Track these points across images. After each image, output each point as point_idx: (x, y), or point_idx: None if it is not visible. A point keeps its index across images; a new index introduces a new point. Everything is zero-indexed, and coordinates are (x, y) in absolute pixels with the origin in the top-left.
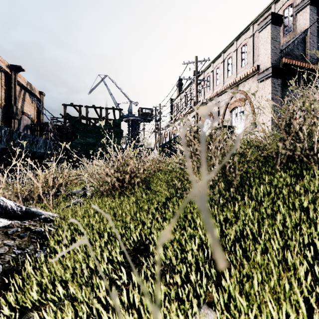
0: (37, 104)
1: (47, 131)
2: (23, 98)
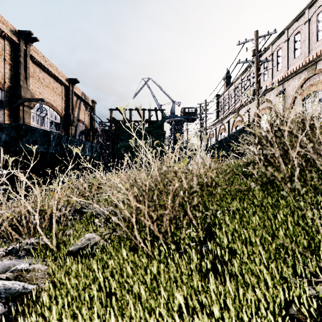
0: (89, 112)
1: (98, 135)
2: (79, 107)
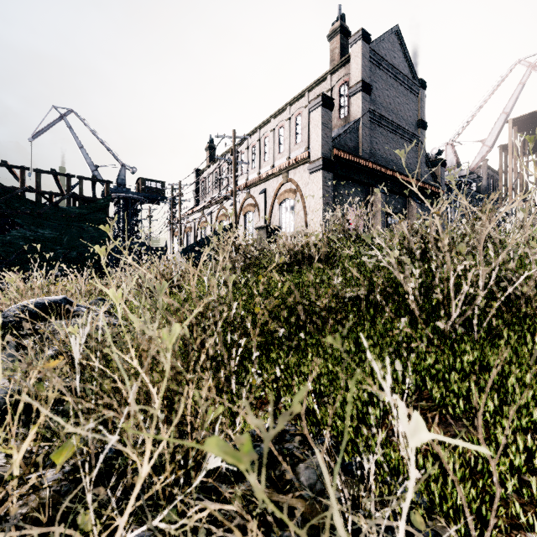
0: None
1: None
2: None
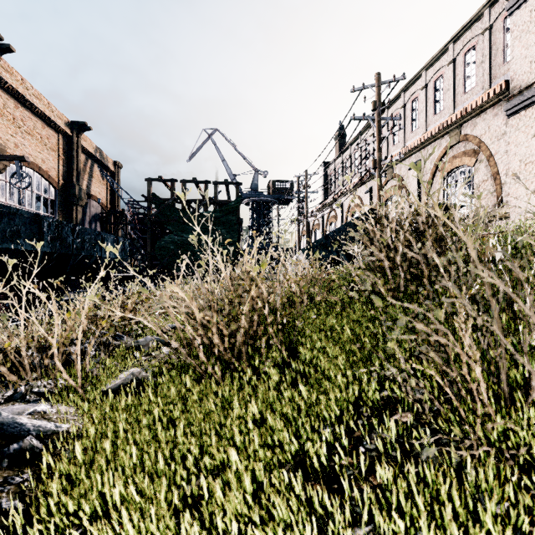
0: (109, 182)
1: (125, 223)
2: (89, 173)
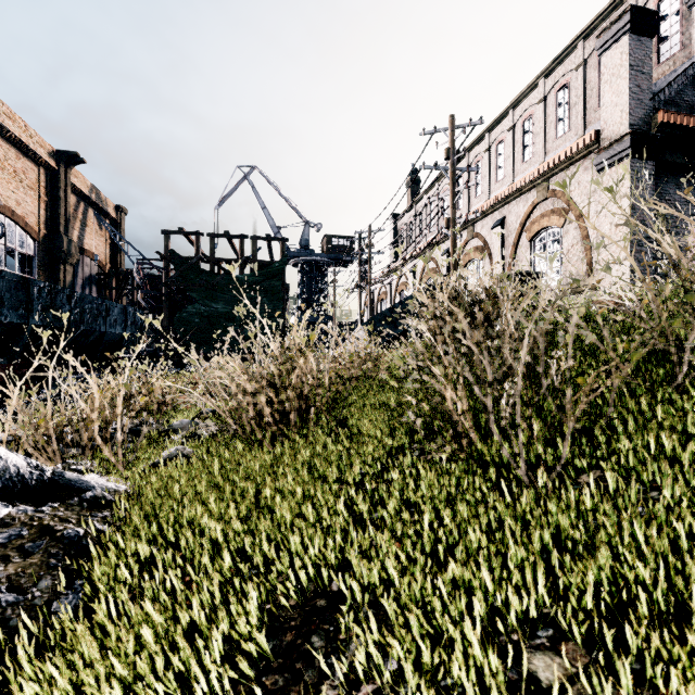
0: (110, 233)
1: (131, 288)
2: (82, 221)
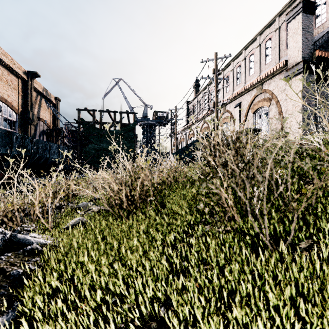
0: (52, 110)
1: (62, 136)
2: (39, 104)
